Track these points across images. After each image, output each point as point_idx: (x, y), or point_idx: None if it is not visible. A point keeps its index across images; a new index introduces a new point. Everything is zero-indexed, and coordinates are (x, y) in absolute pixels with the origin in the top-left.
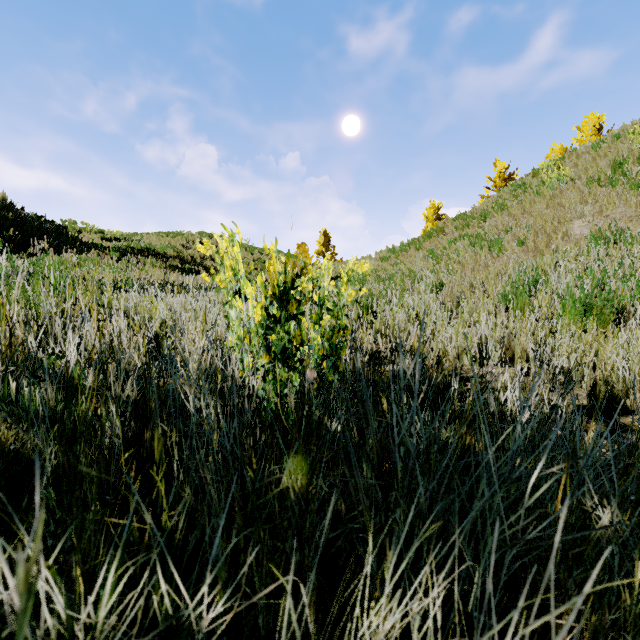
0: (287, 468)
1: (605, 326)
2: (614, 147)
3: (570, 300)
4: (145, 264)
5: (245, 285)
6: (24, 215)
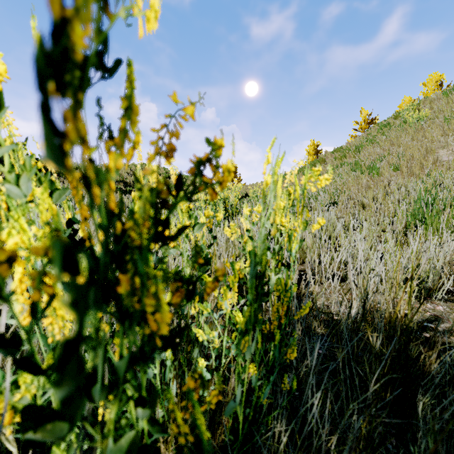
0: None
1: None
2: None
3: None
4: None
5: None
6: None
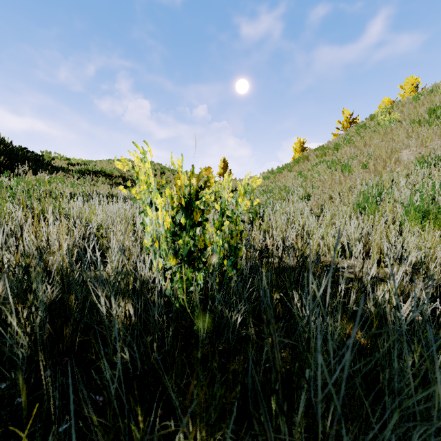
0: (181, 426)
1: (438, 228)
2: (429, 98)
3: (411, 208)
4: (97, 181)
5: (155, 196)
6: (12, 147)
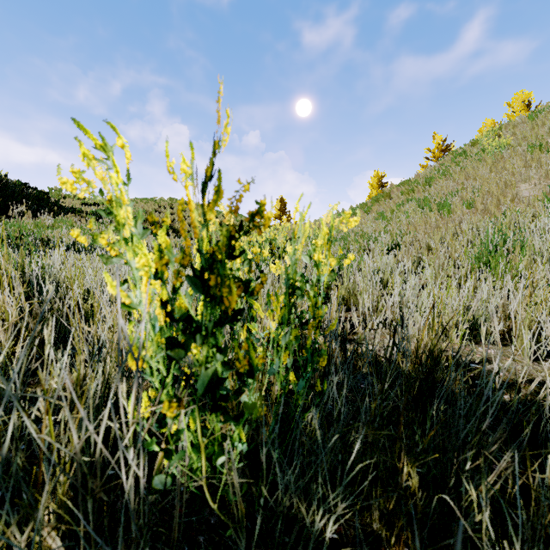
0: None
1: None
2: None
3: None
4: None
5: (129, 253)
6: (7, 181)
